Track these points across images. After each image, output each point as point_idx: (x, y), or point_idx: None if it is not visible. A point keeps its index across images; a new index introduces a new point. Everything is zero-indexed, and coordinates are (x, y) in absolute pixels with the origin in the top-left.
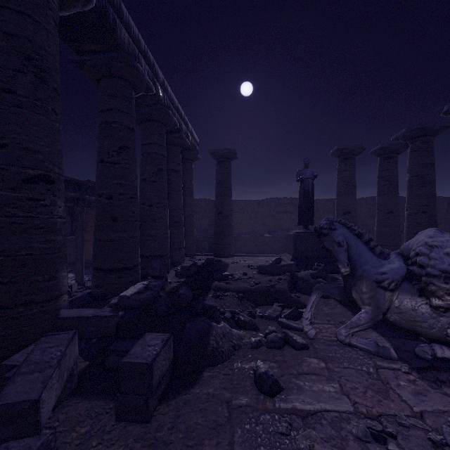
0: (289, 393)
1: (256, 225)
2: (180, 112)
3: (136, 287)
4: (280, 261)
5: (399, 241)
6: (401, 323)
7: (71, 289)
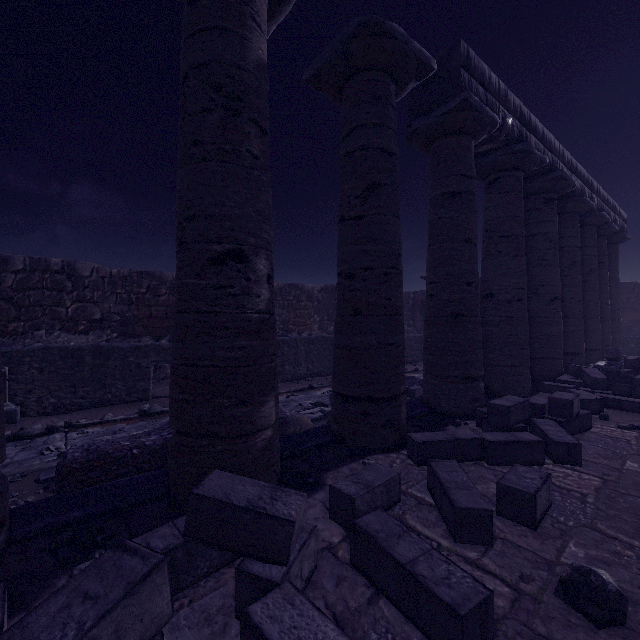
0: None
1: None
2: (608, 202)
3: (601, 363)
4: None
5: None
6: None
7: None
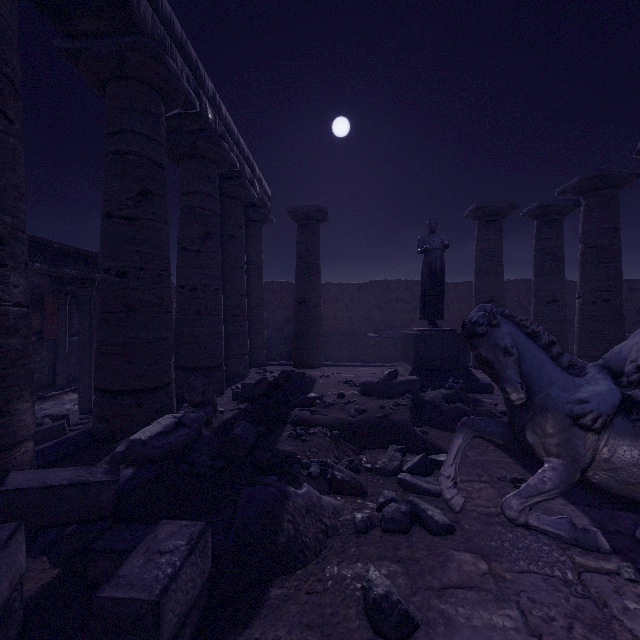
0: (430, 634)
1: (355, 320)
2: (241, 148)
3: (160, 424)
4: (396, 375)
5: (566, 343)
6: (612, 486)
7: (67, 420)
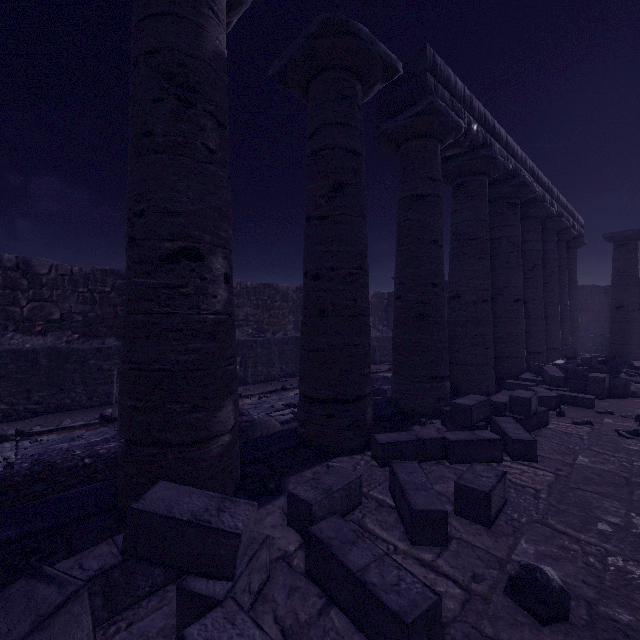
0: None
1: None
2: (567, 209)
3: (559, 361)
4: None
5: None
6: None
7: None
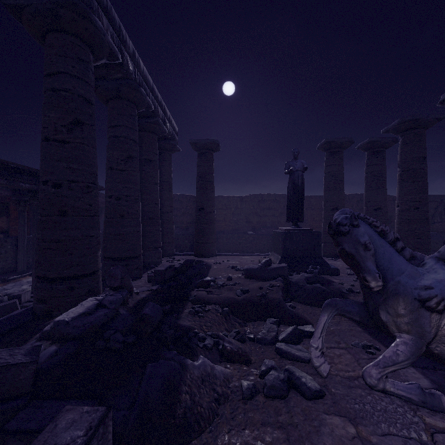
0: None
1: (239, 222)
2: (156, 94)
3: (83, 306)
4: (271, 263)
5: None
6: None
7: (20, 299)
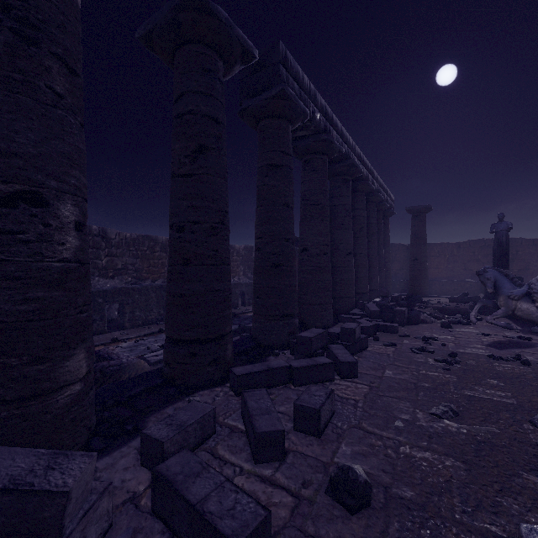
0: (455, 329)
1: (455, 269)
2: (383, 187)
3: (377, 299)
4: (468, 295)
5: None
6: (523, 316)
7: None
